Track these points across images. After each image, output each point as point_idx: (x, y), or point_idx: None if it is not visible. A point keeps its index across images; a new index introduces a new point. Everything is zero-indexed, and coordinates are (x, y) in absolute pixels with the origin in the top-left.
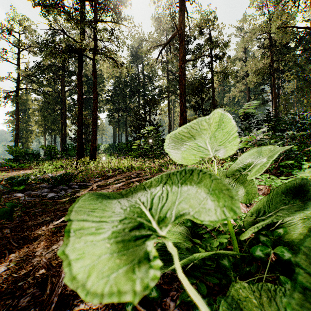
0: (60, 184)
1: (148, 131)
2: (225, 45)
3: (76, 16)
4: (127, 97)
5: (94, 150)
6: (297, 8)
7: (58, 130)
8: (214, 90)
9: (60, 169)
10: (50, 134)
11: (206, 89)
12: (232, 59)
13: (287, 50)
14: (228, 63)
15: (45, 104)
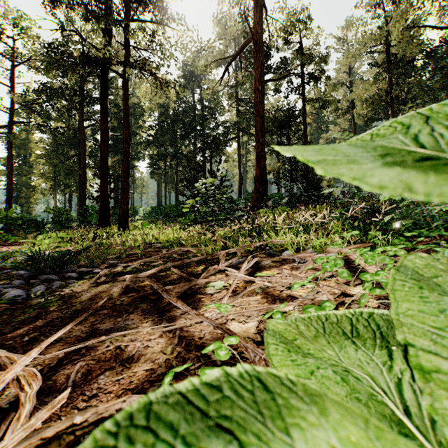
0: (47, 272)
1: (207, 185)
2: (323, 60)
3: (99, 11)
4: (177, 137)
5: (125, 215)
6: (432, 3)
7: (75, 186)
8: (305, 127)
9: (63, 244)
10: (63, 192)
11: (295, 125)
12: (331, 83)
13: (413, 70)
14: (327, 87)
15: (56, 147)
